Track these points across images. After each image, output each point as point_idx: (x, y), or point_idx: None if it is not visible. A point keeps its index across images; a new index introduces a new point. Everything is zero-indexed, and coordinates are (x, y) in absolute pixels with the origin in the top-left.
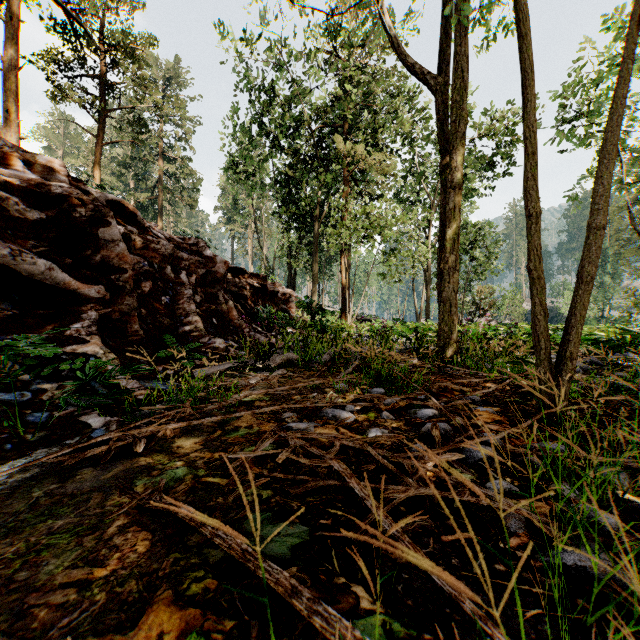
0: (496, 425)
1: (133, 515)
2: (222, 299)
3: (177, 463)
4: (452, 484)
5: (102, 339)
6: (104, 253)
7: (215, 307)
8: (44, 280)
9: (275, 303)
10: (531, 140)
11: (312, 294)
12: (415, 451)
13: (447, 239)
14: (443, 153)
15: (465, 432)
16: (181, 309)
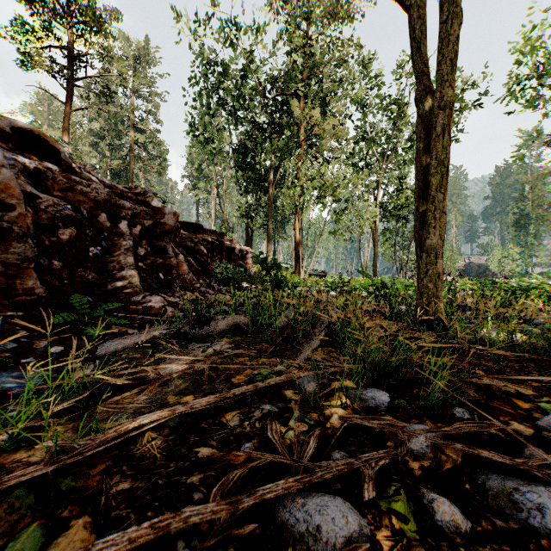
0: None
1: None
2: (171, 252)
3: None
4: None
5: None
6: None
7: (163, 261)
8: None
9: (232, 259)
10: None
11: (268, 251)
12: None
13: (433, 173)
14: (420, 77)
15: None
16: (115, 262)
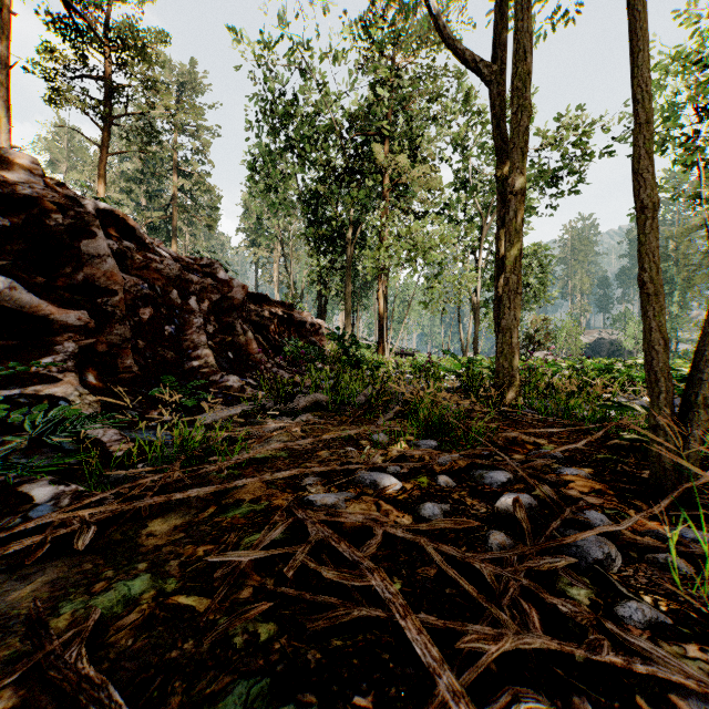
0: (597, 497)
1: (31, 685)
2: (240, 329)
3: (138, 566)
4: (567, 614)
5: (83, 377)
6: (88, 271)
7: (231, 339)
8: (4, 302)
9: (303, 335)
10: (645, 104)
11: (345, 325)
12: (493, 543)
13: (507, 256)
14: (501, 154)
15: (561, 511)
16: (189, 341)
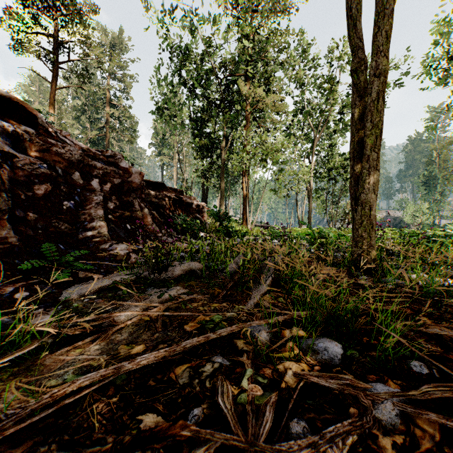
0: None
1: None
2: (137, 206)
3: None
4: None
5: None
6: None
7: (130, 214)
8: None
9: (190, 212)
10: None
11: (220, 206)
12: None
13: (367, 135)
14: (354, 52)
15: None
16: (87, 214)
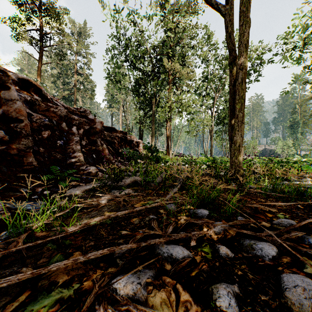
0: None
1: None
2: (99, 143)
3: None
4: None
5: None
6: (5, 108)
7: (95, 148)
8: None
9: (132, 146)
10: None
11: (151, 142)
12: None
13: (237, 102)
14: (232, 51)
15: None
16: (70, 148)
